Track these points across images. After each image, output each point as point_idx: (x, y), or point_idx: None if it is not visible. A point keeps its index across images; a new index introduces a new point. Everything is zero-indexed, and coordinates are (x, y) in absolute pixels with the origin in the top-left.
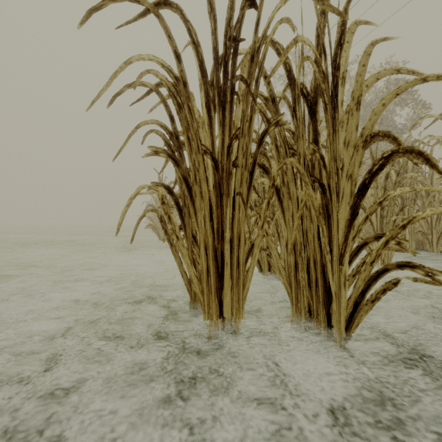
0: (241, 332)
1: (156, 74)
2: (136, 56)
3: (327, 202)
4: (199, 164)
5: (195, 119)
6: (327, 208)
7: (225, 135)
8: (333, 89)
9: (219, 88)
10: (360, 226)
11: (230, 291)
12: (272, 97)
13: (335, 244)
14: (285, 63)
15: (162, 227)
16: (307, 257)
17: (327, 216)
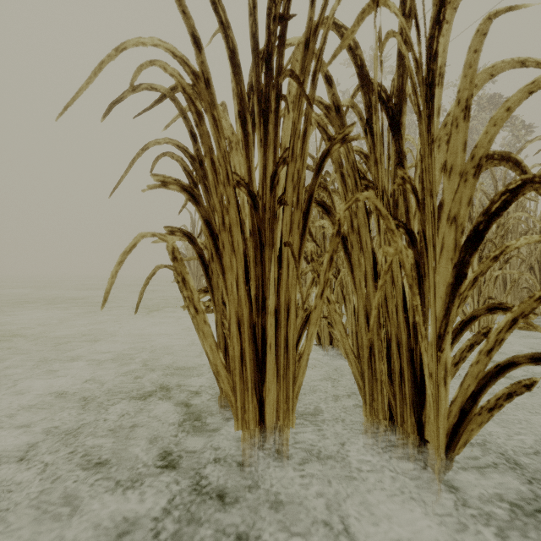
0: (291, 447)
1: (164, 66)
2: (133, 39)
3: (418, 256)
4: (230, 200)
5: (223, 134)
6: (417, 265)
7: (268, 158)
8: (428, 88)
9: (260, 91)
10: (465, 291)
11: (275, 385)
12: (336, 104)
13: (432, 322)
14: (355, 56)
15: (180, 290)
16: (387, 336)
17: (418, 278)
